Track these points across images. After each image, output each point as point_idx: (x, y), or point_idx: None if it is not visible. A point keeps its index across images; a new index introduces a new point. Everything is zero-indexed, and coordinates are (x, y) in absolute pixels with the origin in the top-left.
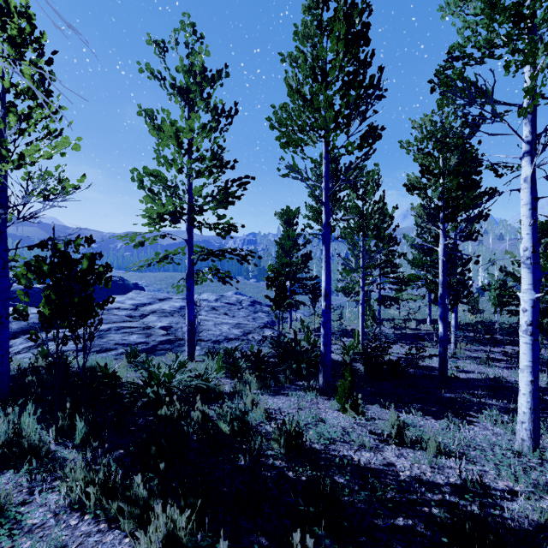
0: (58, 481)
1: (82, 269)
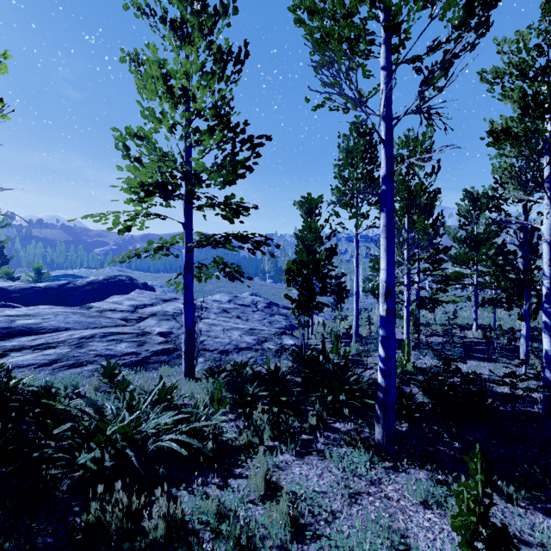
0: None
1: None
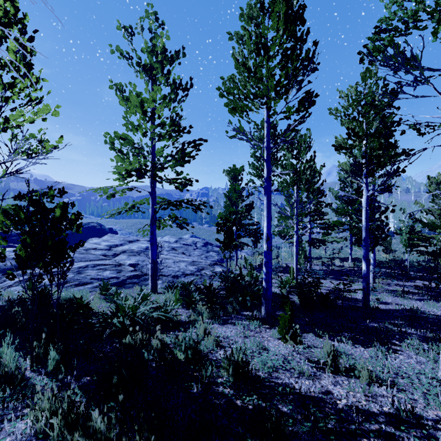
0: (27, 410)
1: (55, 216)
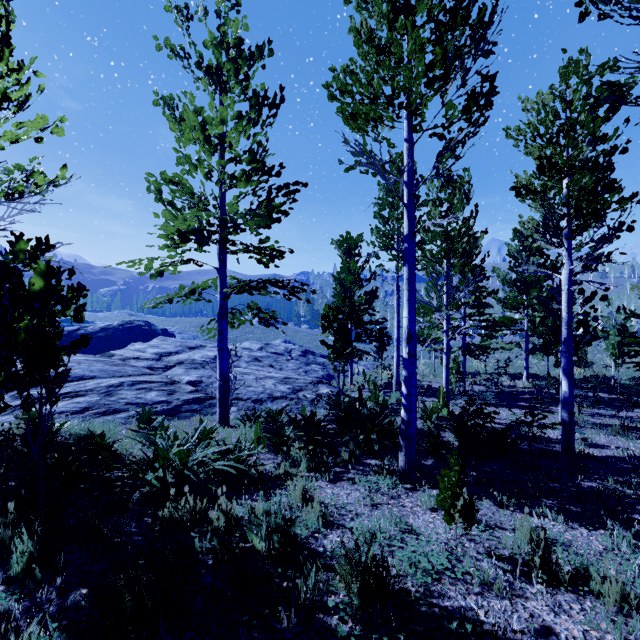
0: None
1: (31, 290)
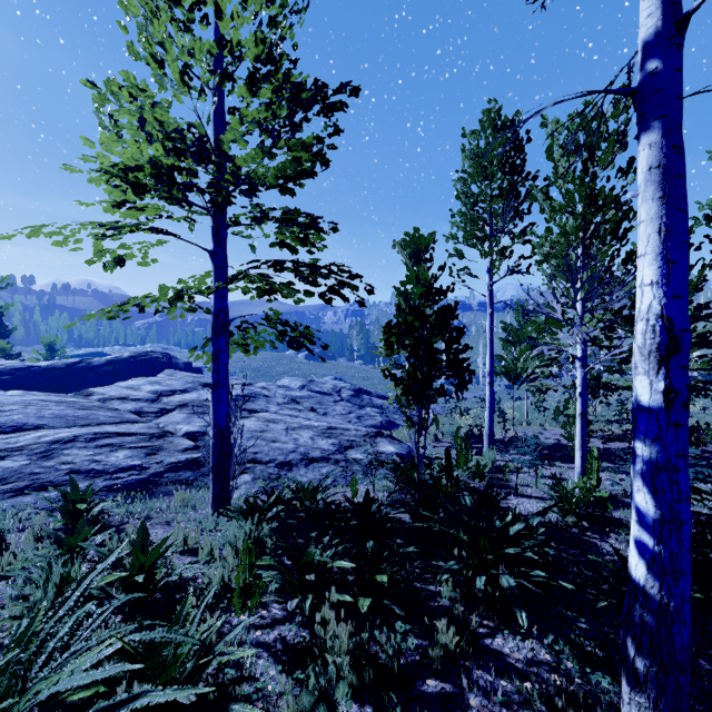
0: None
1: None
